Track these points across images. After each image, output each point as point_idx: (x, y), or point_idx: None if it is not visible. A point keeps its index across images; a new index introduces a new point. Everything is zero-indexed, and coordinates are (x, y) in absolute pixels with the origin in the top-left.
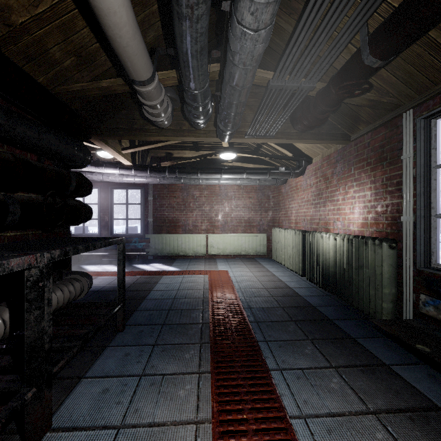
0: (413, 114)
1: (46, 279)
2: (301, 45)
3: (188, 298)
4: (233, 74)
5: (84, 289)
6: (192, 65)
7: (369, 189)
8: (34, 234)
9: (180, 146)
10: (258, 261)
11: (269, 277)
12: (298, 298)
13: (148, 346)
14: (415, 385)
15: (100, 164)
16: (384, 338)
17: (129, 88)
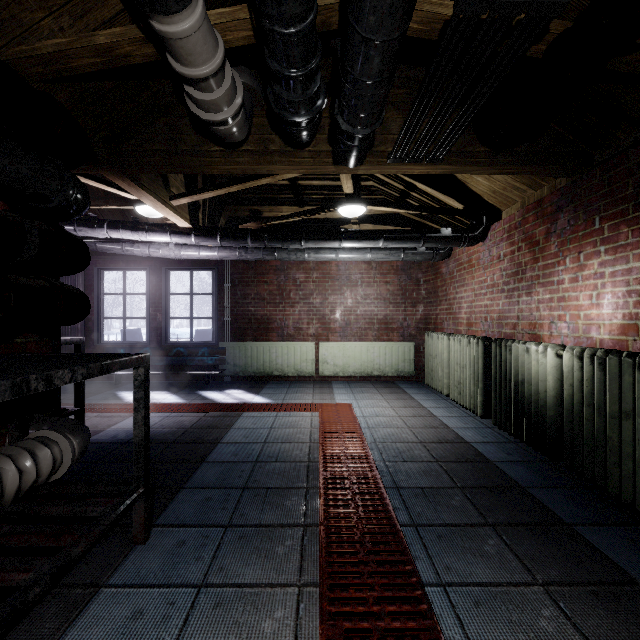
0: None
1: None
2: None
3: (281, 462)
4: None
5: (64, 460)
6: None
7: None
8: None
9: (272, 198)
10: (400, 387)
11: (424, 418)
12: (488, 467)
13: (187, 588)
14: None
15: (139, 226)
16: None
17: (155, 50)
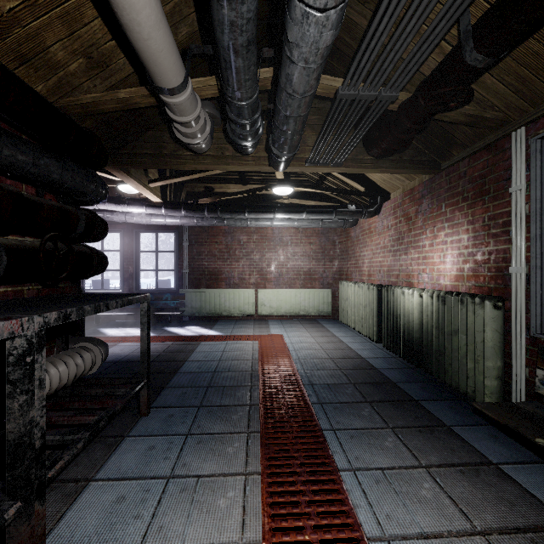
0: (525, 132)
1: (37, 352)
2: (382, 36)
3: (232, 372)
4: (290, 75)
5: (96, 362)
6: (236, 66)
7: (466, 231)
8: (32, 290)
9: (222, 178)
10: (320, 323)
11: (335, 344)
12: (373, 372)
13: (179, 436)
14: (535, 493)
15: (121, 201)
16: (487, 426)
17: (155, 100)
